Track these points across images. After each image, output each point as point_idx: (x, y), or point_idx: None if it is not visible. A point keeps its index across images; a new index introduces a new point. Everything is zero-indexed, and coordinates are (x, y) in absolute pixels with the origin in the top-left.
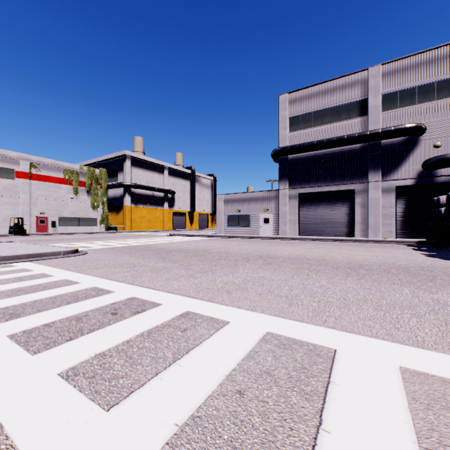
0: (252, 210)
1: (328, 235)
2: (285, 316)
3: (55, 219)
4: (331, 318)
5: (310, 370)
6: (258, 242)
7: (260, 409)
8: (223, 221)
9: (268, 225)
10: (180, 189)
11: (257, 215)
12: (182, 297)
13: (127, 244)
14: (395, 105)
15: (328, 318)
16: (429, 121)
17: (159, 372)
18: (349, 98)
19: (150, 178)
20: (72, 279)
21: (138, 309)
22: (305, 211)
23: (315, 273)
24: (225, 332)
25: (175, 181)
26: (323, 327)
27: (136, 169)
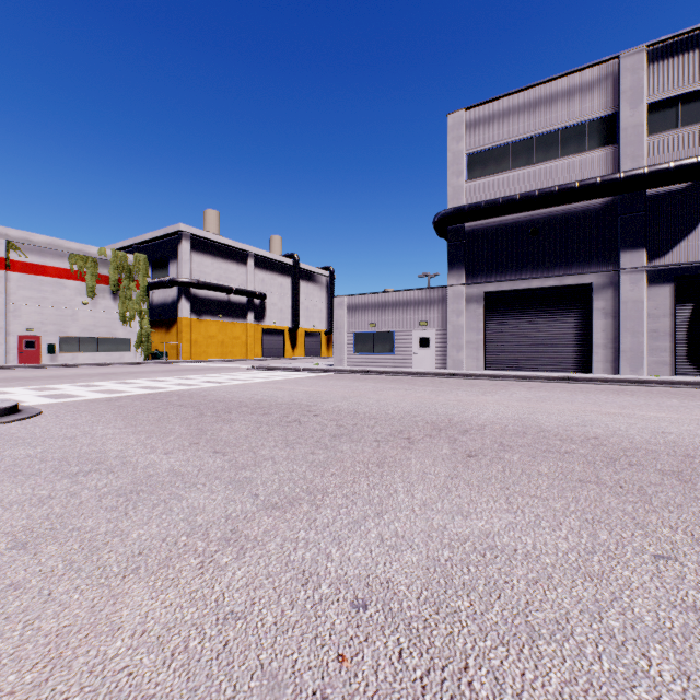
0: (399, 324)
1: (541, 370)
2: None
3: (53, 339)
4: None
5: None
6: (413, 383)
7: None
8: (345, 343)
9: (427, 350)
10: (274, 291)
11: (408, 333)
12: None
13: (156, 388)
14: (673, 123)
15: None
16: None
17: None
18: (582, 114)
19: (224, 272)
20: None
21: None
22: (496, 326)
23: (654, 514)
24: None
25: (266, 278)
26: None
27: (200, 255)
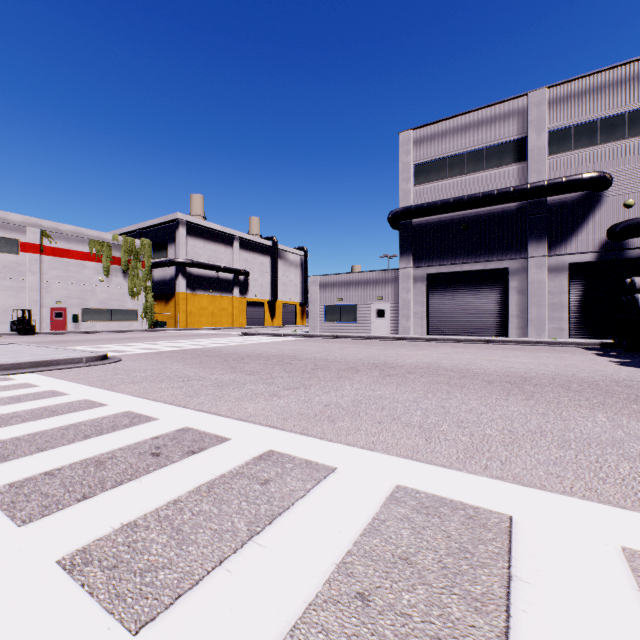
0: (361, 298)
1: (470, 335)
2: (422, 459)
3: (77, 311)
4: (495, 462)
5: (475, 555)
6: (369, 344)
7: (400, 631)
8: (318, 313)
9: (383, 320)
10: (256, 269)
11: (368, 305)
12: (261, 428)
13: (180, 347)
14: (567, 147)
15: (490, 462)
16: (617, 169)
17: (226, 557)
18: (501, 137)
19: (214, 253)
20: (95, 399)
21: (194, 446)
22: (437, 300)
23: (459, 391)
24: (330, 485)
25: (249, 257)
26: (484, 477)
27: (194, 239)
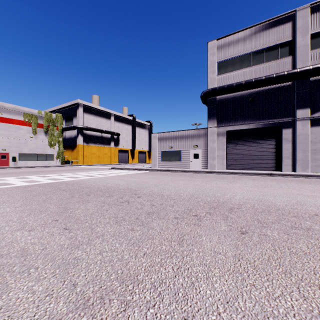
0: (183, 146)
1: (255, 169)
2: None
3: (15, 154)
4: None
5: None
6: (191, 176)
7: None
8: (157, 156)
9: (197, 160)
10: (123, 132)
11: (188, 151)
12: None
13: (57, 179)
14: None
15: None
16: None
17: None
18: (276, 40)
19: (99, 123)
20: None
21: None
22: (232, 147)
23: None
24: None
25: (120, 125)
26: None
27: (88, 115)
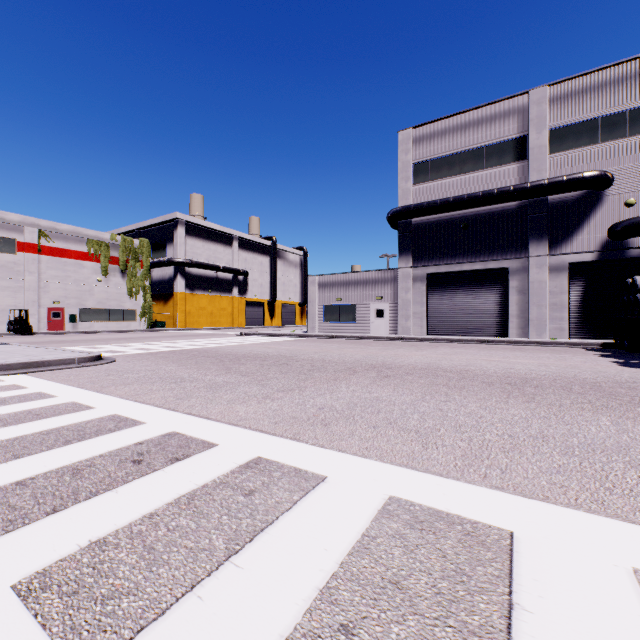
0: (360, 298)
1: (470, 335)
2: (417, 467)
3: (74, 311)
4: (494, 471)
5: (473, 578)
6: (368, 344)
7: None
8: (317, 313)
9: (382, 320)
10: (255, 268)
11: (367, 305)
12: (251, 433)
13: (177, 347)
14: (568, 145)
15: (490, 471)
16: (618, 167)
17: (199, 581)
18: (501, 135)
19: (213, 253)
20: (82, 402)
21: (178, 453)
22: (436, 300)
23: (458, 393)
24: (319, 496)
25: (248, 257)
26: (483, 487)
27: (193, 239)
